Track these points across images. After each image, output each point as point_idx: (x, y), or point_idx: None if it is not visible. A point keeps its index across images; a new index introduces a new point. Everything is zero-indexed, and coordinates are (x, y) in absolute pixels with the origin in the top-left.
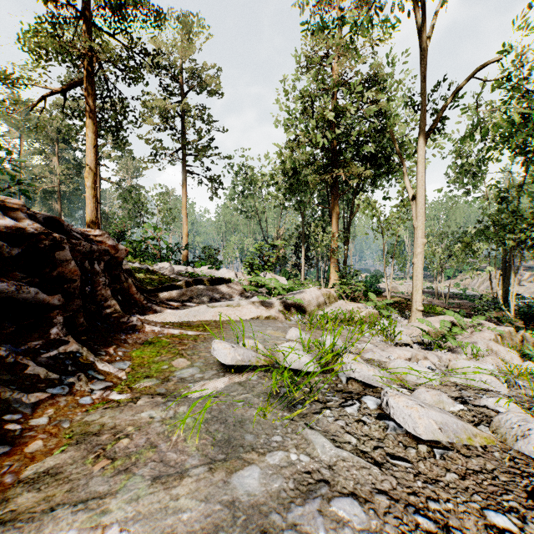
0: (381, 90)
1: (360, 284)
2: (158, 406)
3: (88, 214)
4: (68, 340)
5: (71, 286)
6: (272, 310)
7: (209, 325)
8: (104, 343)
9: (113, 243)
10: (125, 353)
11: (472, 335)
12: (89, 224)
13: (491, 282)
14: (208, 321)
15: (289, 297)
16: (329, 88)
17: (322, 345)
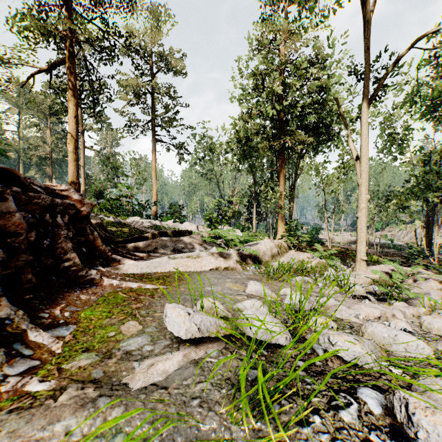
0: (322, 69)
1: (306, 236)
2: (83, 408)
3: (70, 175)
4: (0, 302)
5: (16, 240)
6: (230, 261)
7: (168, 277)
8: (53, 301)
9: (78, 197)
10: (73, 313)
11: (419, 285)
12: (71, 184)
13: (415, 234)
14: (168, 273)
15: (246, 248)
16: (278, 67)
17: (284, 302)
